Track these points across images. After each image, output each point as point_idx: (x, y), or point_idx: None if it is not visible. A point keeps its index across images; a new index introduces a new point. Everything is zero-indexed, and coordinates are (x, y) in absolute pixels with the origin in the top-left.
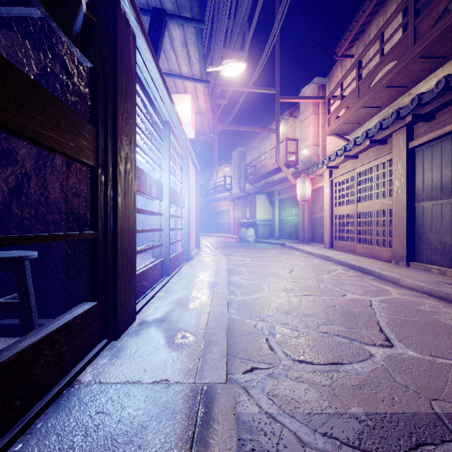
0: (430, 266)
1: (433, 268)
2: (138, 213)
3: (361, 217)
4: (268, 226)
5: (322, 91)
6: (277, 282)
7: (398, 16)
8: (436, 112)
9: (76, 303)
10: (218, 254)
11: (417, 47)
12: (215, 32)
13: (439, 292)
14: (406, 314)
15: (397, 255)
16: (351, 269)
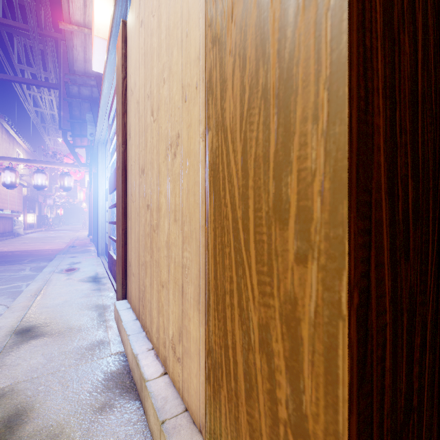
0: None
1: None
2: None
3: None
4: None
5: None
6: None
7: None
8: None
9: None
10: None
11: None
12: None
13: None
14: None
15: None
16: None
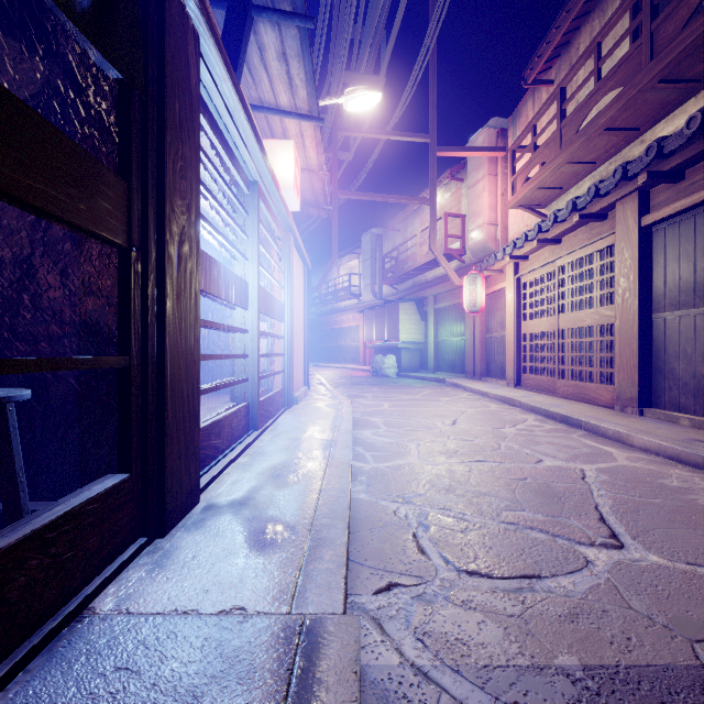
0: (677, 415)
1: (682, 417)
2: (211, 331)
3: (566, 336)
4: (417, 351)
5: (502, 139)
6: (432, 439)
7: (624, 18)
8: (686, 168)
9: (96, 475)
10: (338, 396)
11: (655, 65)
12: (333, 46)
13: (694, 456)
14: (642, 493)
15: (623, 397)
16: (549, 419)
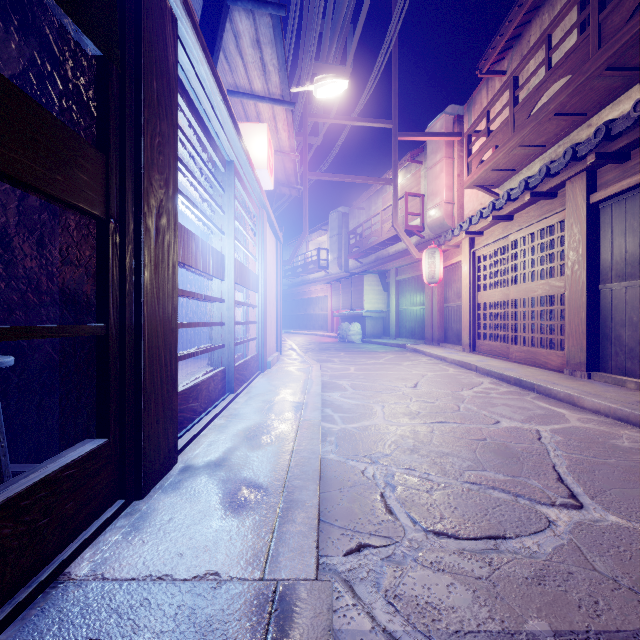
0: (623, 378)
1: (629, 380)
2: (191, 301)
3: (518, 305)
4: (380, 320)
5: (458, 125)
6: (396, 401)
7: (572, 12)
8: (632, 149)
9: (76, 439)
10: (308, 360)
11: (602, 53)
12: (303, 39)
13: None
14: (595, 453)
15: (572, 361)
16: (504, 382)
